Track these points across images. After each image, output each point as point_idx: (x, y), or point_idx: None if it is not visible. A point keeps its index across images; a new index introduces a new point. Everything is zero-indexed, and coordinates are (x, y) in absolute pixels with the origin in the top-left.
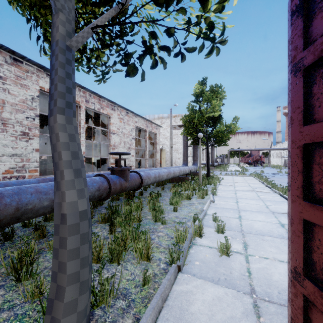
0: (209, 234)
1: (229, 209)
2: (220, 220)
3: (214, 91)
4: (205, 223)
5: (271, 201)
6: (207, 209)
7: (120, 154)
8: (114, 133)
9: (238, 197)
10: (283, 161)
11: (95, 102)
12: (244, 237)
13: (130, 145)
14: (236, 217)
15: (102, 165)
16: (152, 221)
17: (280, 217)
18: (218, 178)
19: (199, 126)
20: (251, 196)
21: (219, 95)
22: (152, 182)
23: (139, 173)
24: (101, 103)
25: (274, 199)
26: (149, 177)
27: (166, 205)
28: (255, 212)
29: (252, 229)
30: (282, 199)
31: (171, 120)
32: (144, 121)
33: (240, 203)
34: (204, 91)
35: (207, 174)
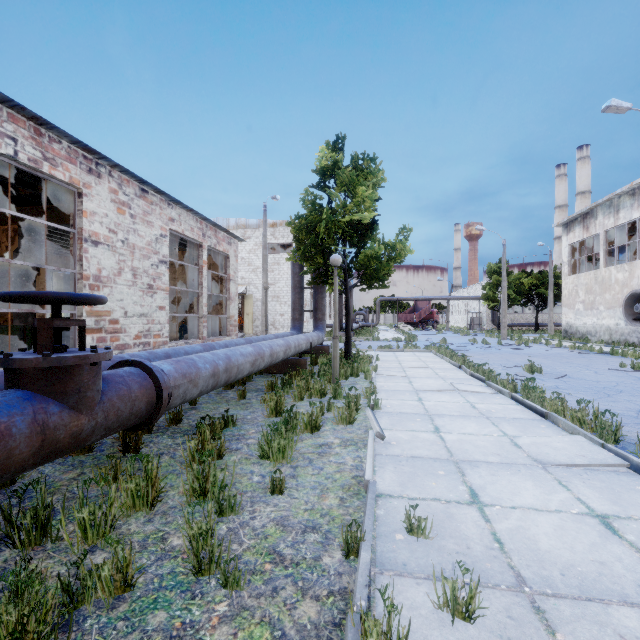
0: (422, 635)
1: (431, 460)
2: (427, 524)
3: (361, 168)
4: (386, 549)
5: (509, 421)
6: (373, 469)
7: (55, 302)
8: (97, 243)
9: (432, 412)
10: (469, 320)
11: (19, 135)
12: (553, 631)
13: (155, 280)
14: (464, 497)
15: (63, 335)
16: (184, 571)
17: (574, 484)
18: (369, 359)
19: (330, 242)
20: (457, 407)
21: (372, 176)
22: (205, 391)
23: (149, 370)
24: (46, 145)
25: (511, 414)
26: (191, 377)
27: (248, 460)
28: (501, 469)
29: (543, 563)
30: (526, 412)
31: (265, 229)
32: (196, 222)
33: (446, 432)
34: (339, 164)
35: (346, 350)
